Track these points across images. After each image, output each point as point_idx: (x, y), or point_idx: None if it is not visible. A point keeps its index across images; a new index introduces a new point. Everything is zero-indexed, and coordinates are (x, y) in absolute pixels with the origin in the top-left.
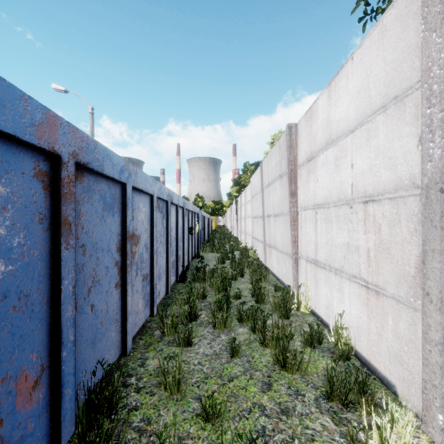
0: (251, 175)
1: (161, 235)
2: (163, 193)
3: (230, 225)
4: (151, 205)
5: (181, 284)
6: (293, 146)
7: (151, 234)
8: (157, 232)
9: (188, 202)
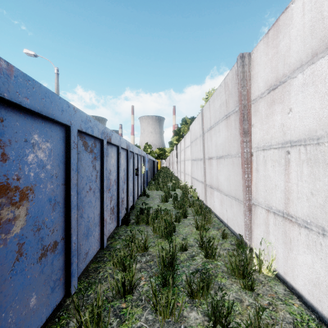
0: (189, 125)
1: (92, 180)
2: (93, 128)
3: (171, 166)
4: (67, 141)
5: (124, 227)
6: (246, 78)
7: (67, 181)
8: (83, 178)
9: (133, 145)
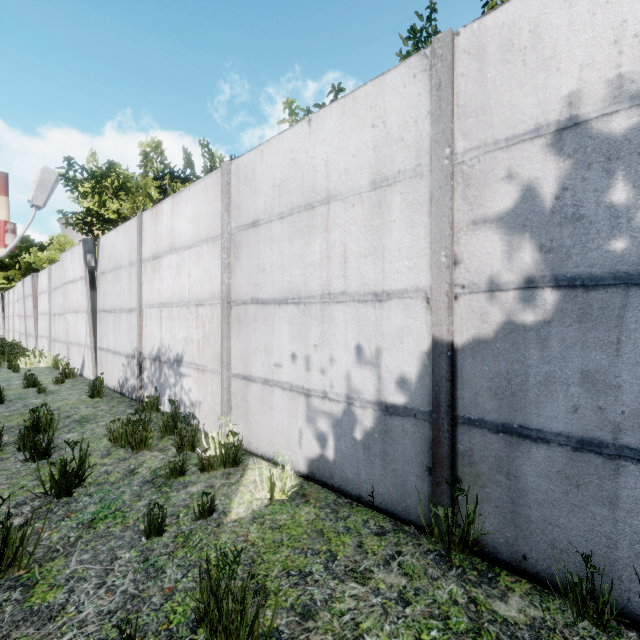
0: (24, 271)
1: None
2: None
3: None
4: None
5: None
6: (35, 284)
7: None
8: None
9: None
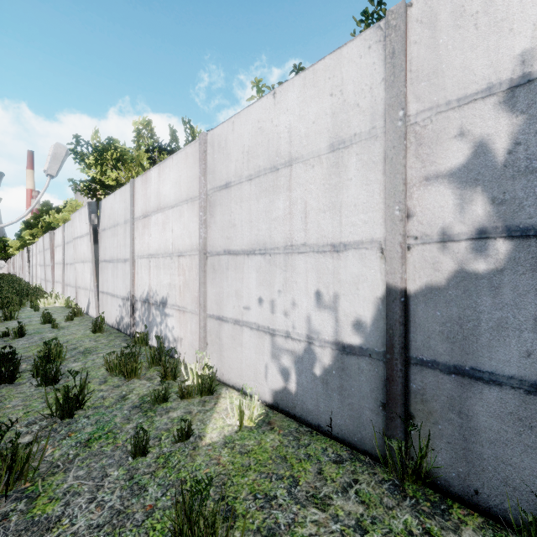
0: (44, 229)
1: None
2: None
3: (21, 272)
4: None
5: None
6: (52, 239)
7: None
8: None
9: None
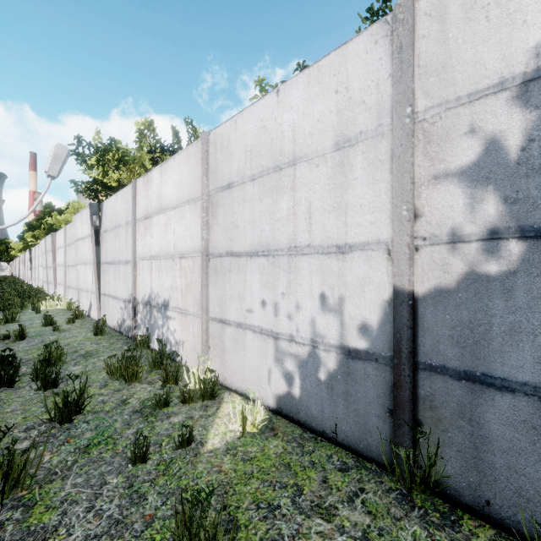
0: (46, 231)
1: None
2: None
3: (24, 274)
4: None
5: None
6: (54, 241)
7: None
8: None
9: None
